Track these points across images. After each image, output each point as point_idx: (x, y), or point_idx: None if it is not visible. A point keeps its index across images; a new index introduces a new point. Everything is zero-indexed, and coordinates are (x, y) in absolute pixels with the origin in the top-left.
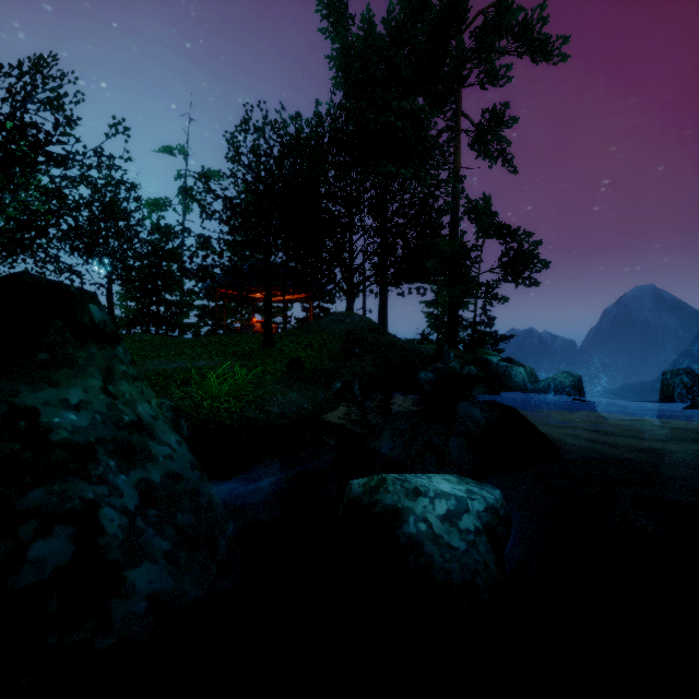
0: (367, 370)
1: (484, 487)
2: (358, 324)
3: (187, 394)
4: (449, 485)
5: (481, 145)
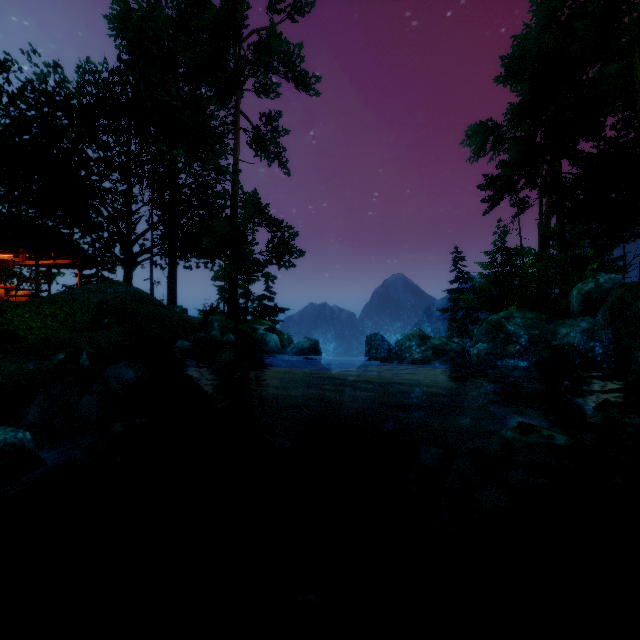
0: (114, 340)
1: (11, 433)
2: (121, 295)
3: None
4: None
5: (258, 145)
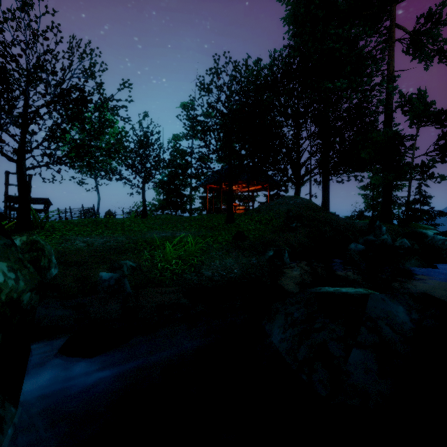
0: (301, 241)
1: None
2: (299, 205)
3: (151, 257)
4: None
5: (415, 48)
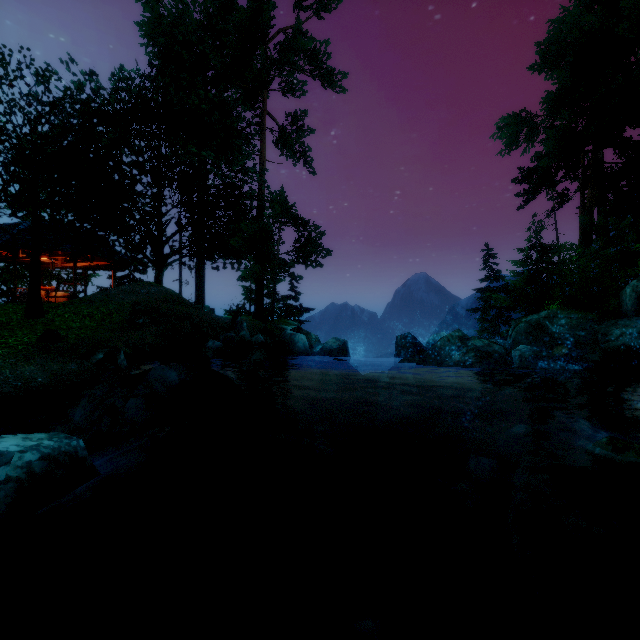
0: (148, 340)
1: (65, 440)
2: (154, 295)
3: None
4: (16, 443)
5: (284, 144)
